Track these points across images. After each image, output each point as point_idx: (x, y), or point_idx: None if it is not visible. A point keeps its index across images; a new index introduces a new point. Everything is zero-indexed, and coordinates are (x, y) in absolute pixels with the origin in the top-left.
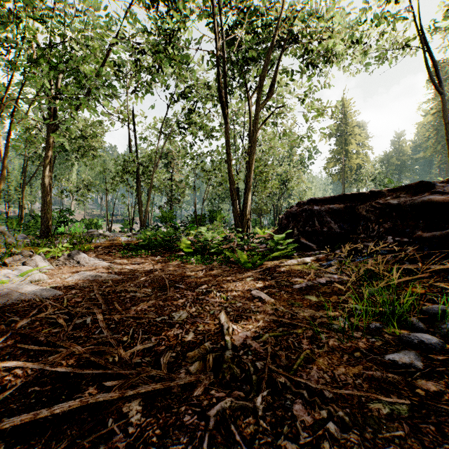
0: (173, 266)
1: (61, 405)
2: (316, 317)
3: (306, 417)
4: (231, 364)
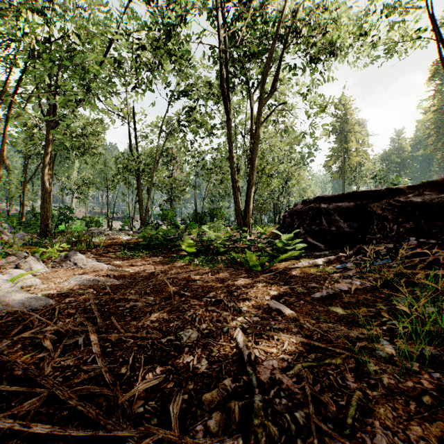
0: (176, 269)
1: None
2: (351, 338)
3: None
4: (265, 419)
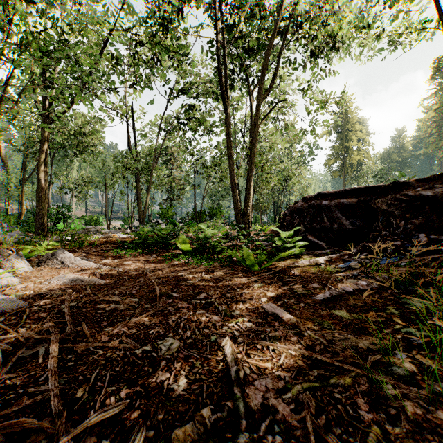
0: (168, 268)
1: None
2: (361, 349)
3: None
4: None
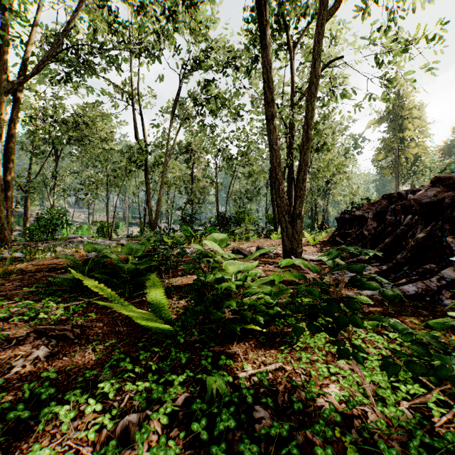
0: None
1: None
2: None
3: None
4: None
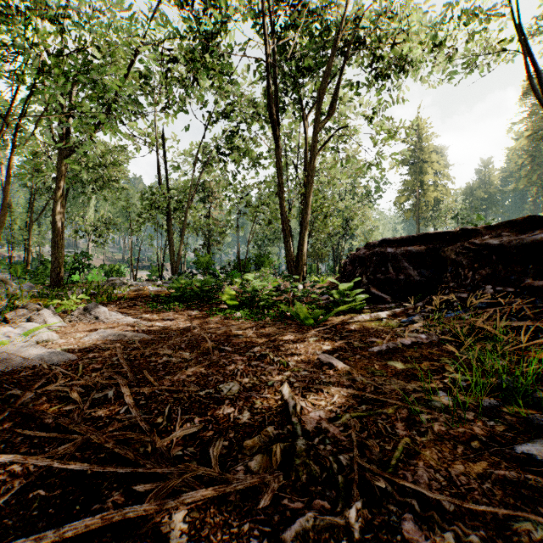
0: (215, 323)
1: (74, 524)
2: (407, 390)
3: (424, 542)
4: (306, 459)
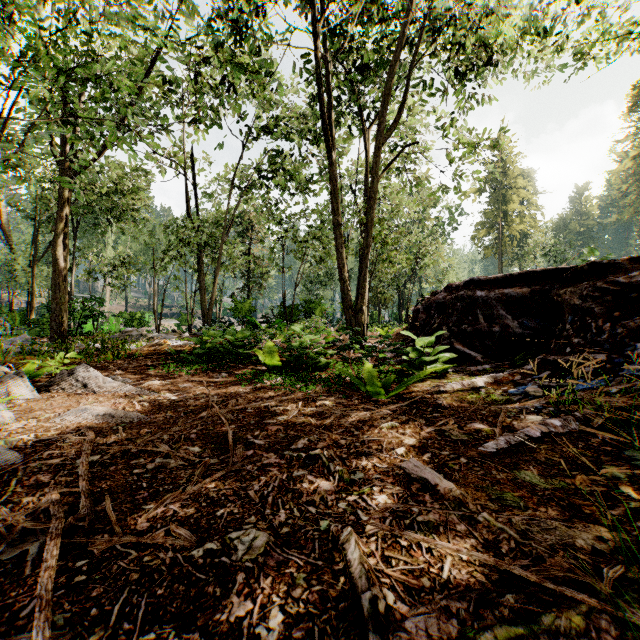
0: (246, 394)
1: None
2: (581, 551)
3: None
4: None
